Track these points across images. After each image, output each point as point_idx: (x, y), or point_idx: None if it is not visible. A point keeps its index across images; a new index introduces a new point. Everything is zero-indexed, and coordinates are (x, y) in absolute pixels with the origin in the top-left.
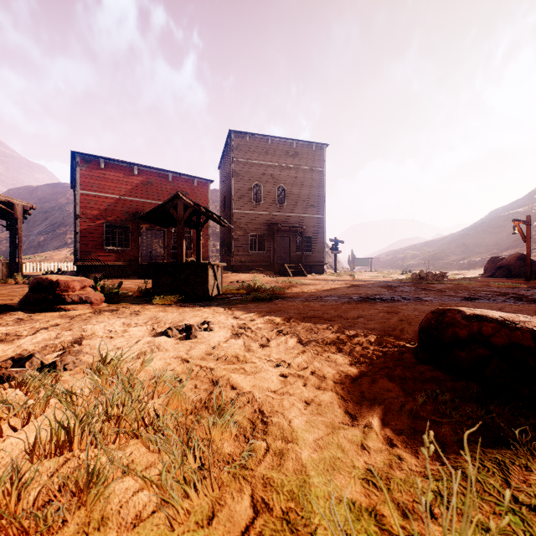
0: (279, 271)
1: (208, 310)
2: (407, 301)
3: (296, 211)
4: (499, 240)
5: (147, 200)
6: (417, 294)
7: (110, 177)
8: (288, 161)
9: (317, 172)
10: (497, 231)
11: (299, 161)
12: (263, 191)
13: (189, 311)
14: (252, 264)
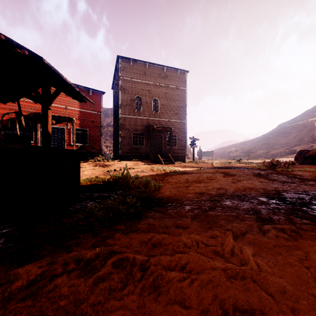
0: (154, 160)
1: None
2: None
3: (166, 117)
4: (288, 141)
5: None
6: None
7: None
8: (160, 81)
9: (181, 90)
10: (287, 135)
11: (168, 81)
12: (142, 102)
13: None
14: (134, 154)
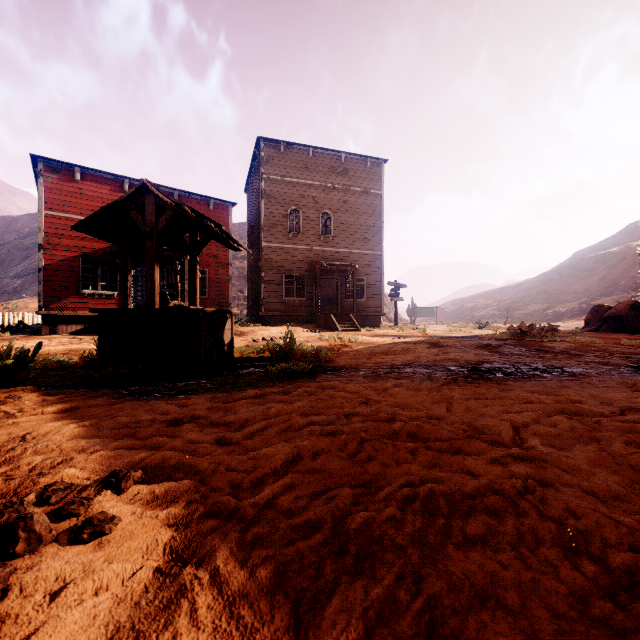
0: (323, 324)
1: (175, 408)
2: (551, 375)
3: (345, 245)
4: (589, 286)
5: None
6: (547, 360)
7: (89, 194)
8: (335, 180)
9: (373, 196)
10: (587, 275)
11: (349, 180)
12: (302, 218)
13: (136, 409)
14: (288, 314)
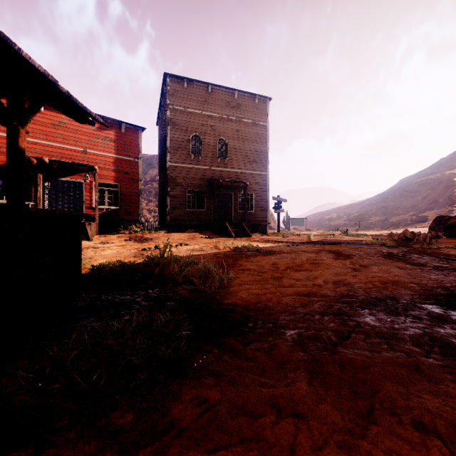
0: (220, 231)
1: None
2: None
3: (237, 167)
4: (415, 203)
5: (58, 144)
6: None
7: None
8: (229, 112)
9: (260, 127)
10: (413, 195)
11: (241, 113)
12: (202, 143)
13: None
14: (190, 223)
